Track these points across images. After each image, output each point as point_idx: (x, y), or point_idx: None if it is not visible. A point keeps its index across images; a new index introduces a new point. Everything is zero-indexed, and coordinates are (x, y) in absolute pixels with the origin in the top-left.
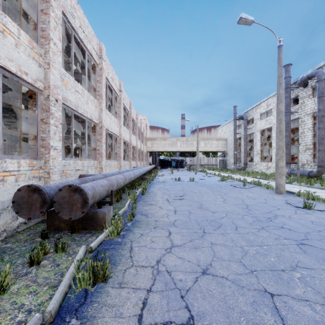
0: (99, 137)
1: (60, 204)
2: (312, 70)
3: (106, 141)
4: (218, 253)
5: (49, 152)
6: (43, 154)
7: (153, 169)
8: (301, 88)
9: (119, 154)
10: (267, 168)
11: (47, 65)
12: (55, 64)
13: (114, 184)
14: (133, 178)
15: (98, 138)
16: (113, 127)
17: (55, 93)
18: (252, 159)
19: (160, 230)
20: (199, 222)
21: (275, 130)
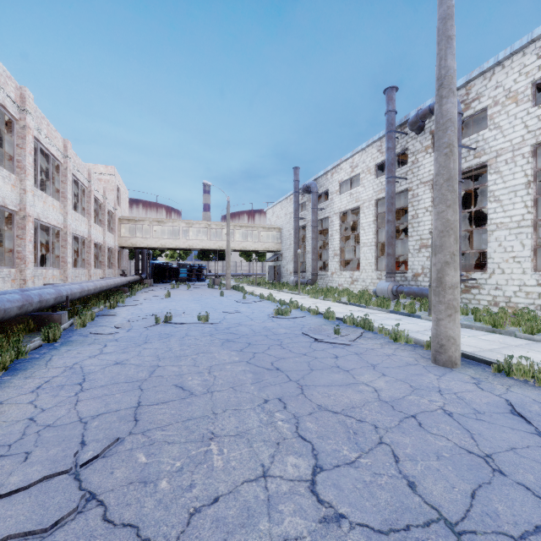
0: None
1: None
2: (433, 101)
3: None
4: None
5: None
6: None
7: (126, 287)
8: (413, 134)
9: None
10: (352, 281)
11: None
12: None
13: None
14: None
15: None
16: None
17: None
18: (323, 265)
19: None
20: None
21: (366, 212)
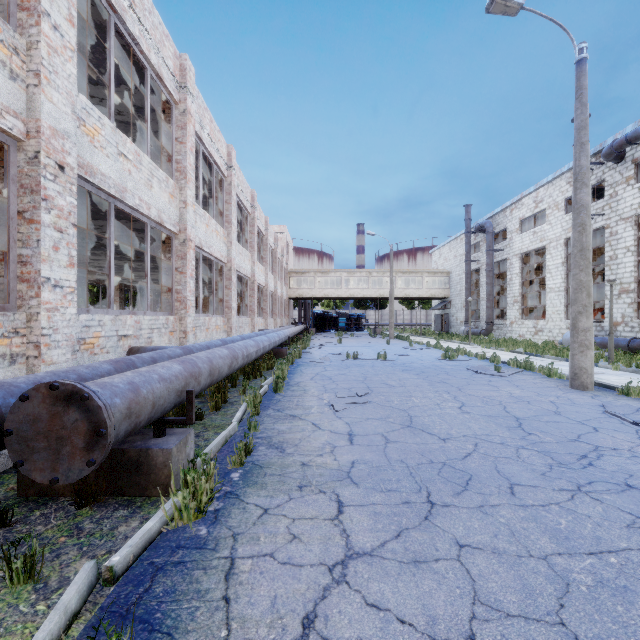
0: (179, 263)
1: (23, 440)
2: (635, 126)
3: (199, 273)
4: (485, 585)
5: (38, 292)
6: (25, 297)
7: (301, 334)
8: (611, 164)
9: (228, 302)
10: (535, 331)
11: (34, 78)
12: (57, 78)
13: (202, 371)
14: (254, 355)
15: (178, 265)
16: (214, 243)
17: (57, 149)
18: (502, 314)
19: (314, 495)
20: (412, 470)
21: (553, 253)
